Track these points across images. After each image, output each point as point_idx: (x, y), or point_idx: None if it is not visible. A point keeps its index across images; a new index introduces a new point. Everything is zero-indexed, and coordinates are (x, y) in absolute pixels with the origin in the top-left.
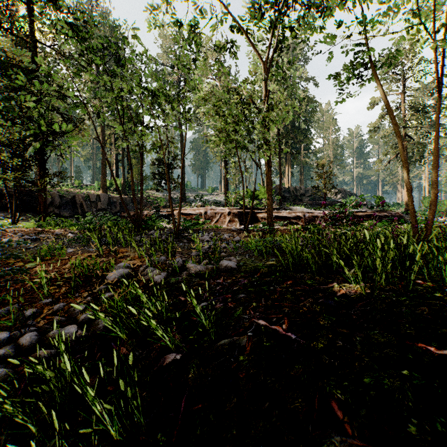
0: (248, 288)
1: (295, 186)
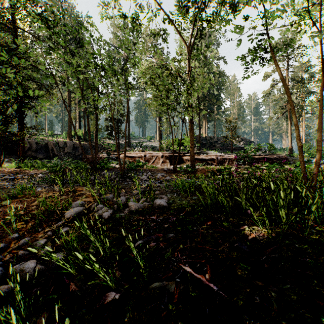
0: (176, 227)
1: (210, 136)
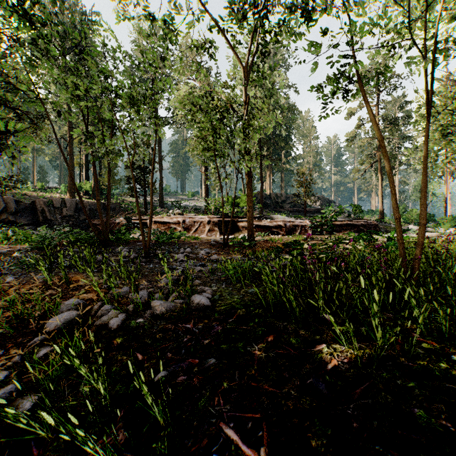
0: (220, 345)
1: (276, 193)
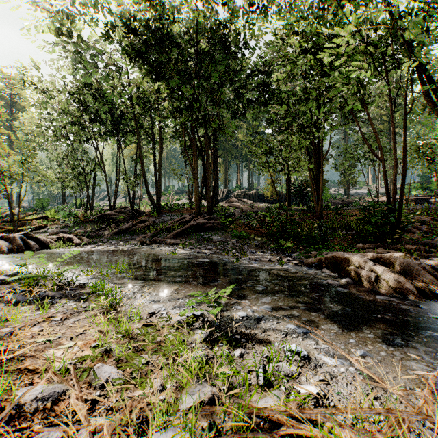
0: None
1: None
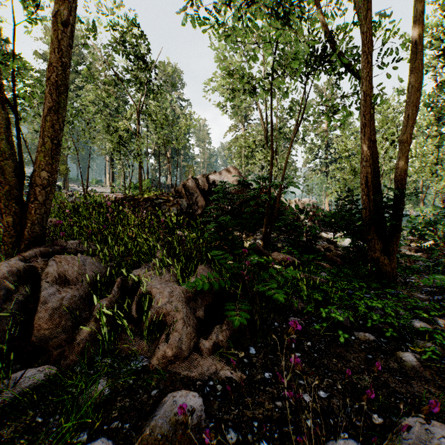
0: None
1: (173, 184)
